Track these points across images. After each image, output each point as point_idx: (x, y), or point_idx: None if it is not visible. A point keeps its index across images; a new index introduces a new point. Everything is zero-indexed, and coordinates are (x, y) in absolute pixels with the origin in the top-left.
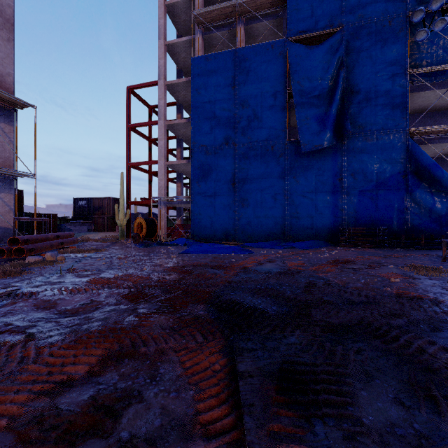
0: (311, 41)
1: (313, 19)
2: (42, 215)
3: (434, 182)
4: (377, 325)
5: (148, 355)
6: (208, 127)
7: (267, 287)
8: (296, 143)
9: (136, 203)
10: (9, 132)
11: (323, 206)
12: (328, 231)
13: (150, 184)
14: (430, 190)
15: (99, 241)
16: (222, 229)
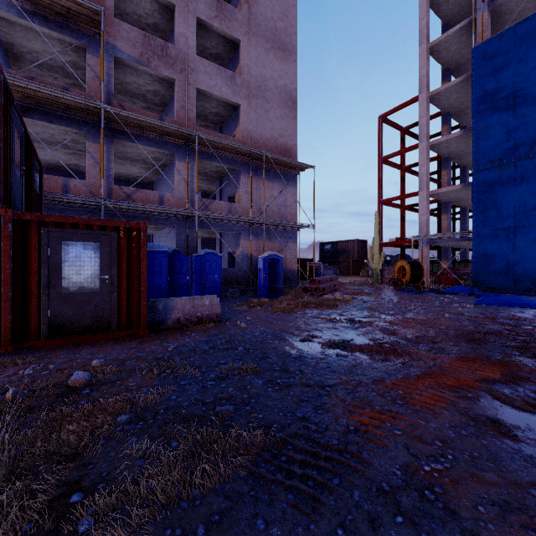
0: None
1: None
2: (302, 260)
3: None
4: None
5: None
6: (503, 132)
7: None
8: None
9: (389, 244)
10: (294, 193)
11: None
12: None
13: (403, 220)
14: None
15: (355, 285)
16: (531, 276)
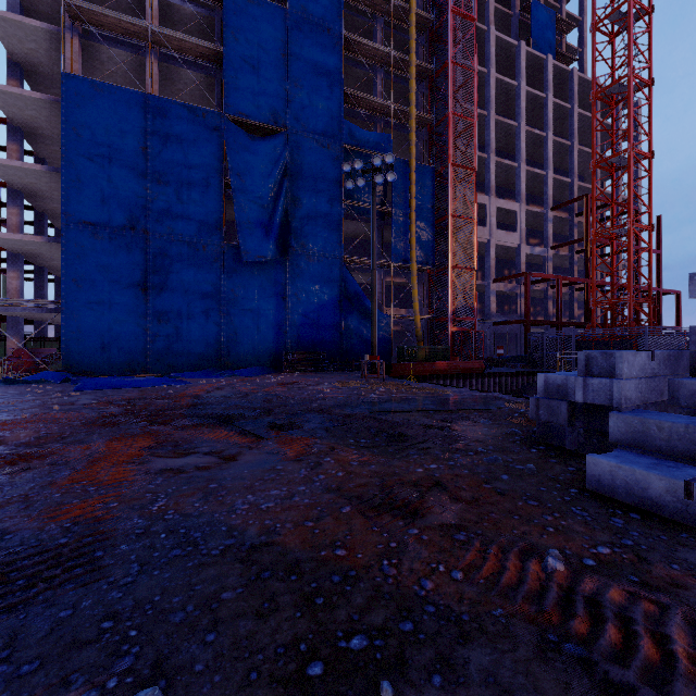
0: (252, 128)
1: (255, 106)
2: None
3: (362, 309)
4: (314, 408)
5: (177, 440)
6: (98, 195)
7: (232, 405)
8: (235, 249)
9: None
10: None
11: (266, 328)
12: (272, 356)
13: None
14: (359, 316)
15: None
16: (125, 356)
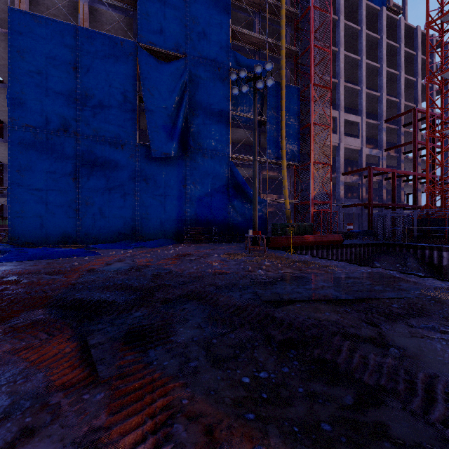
0: (160, 56)
1: (162, 37)
2: None
3: (244, 195)
4: (198, 292)
5: None
6: (37, 104)
7: (116, 283)
8: (146, 147)
9: None
10: None
11: (170, 209)
12: (175, 230)
13: None
14: (242, 200)
15: None
16: (59, 231)
